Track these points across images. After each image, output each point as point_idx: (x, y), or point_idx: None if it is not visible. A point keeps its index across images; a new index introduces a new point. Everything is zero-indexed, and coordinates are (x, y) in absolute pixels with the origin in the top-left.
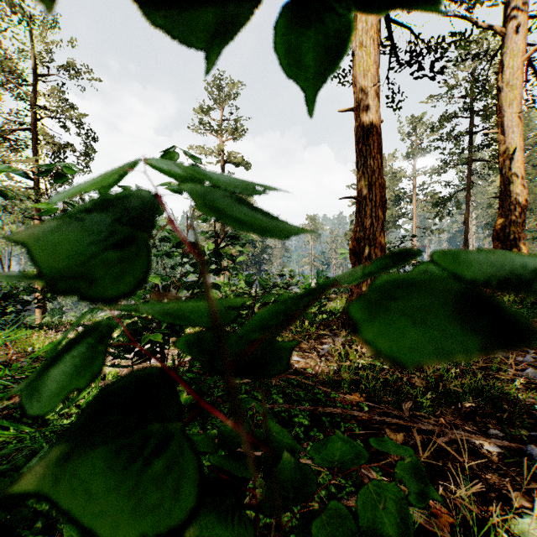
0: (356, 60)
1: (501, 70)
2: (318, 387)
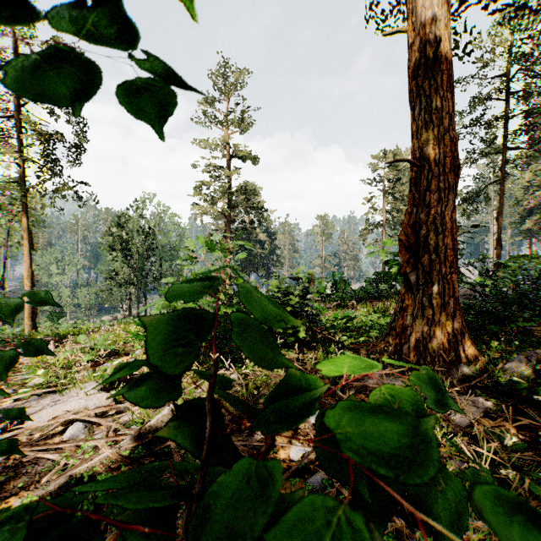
0: None
1: None
2: None
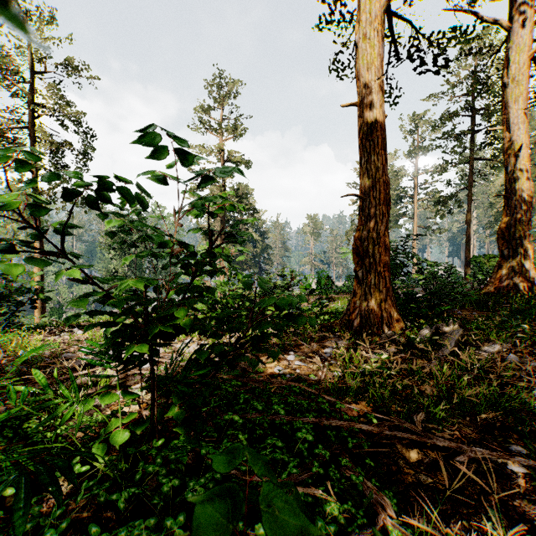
0: (359, 53)
1: (506, 65)
2: (322, 395)
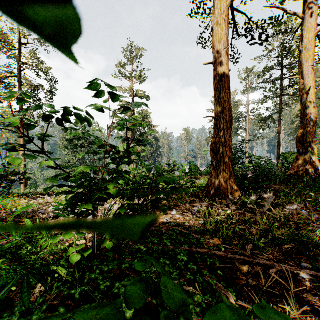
0: (214, 33)
1: (301, 40)
2: (192, 235)
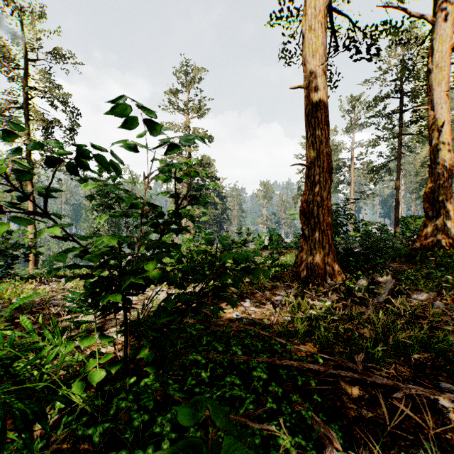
0: (305, 42)
1: (430, 54)
2: (274, 338)
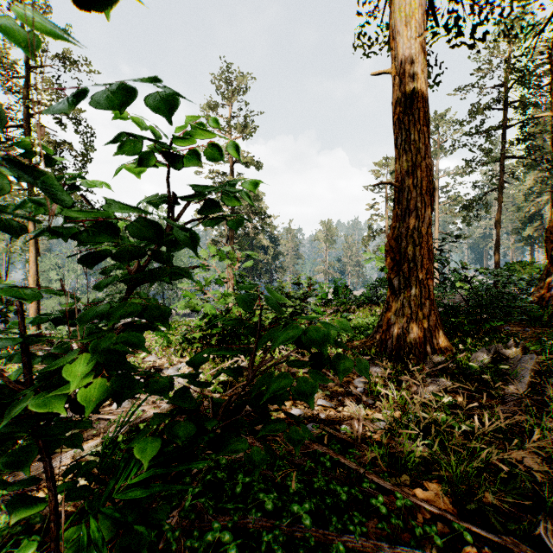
0: (395, 5)
1: None
2: (368, 476)
